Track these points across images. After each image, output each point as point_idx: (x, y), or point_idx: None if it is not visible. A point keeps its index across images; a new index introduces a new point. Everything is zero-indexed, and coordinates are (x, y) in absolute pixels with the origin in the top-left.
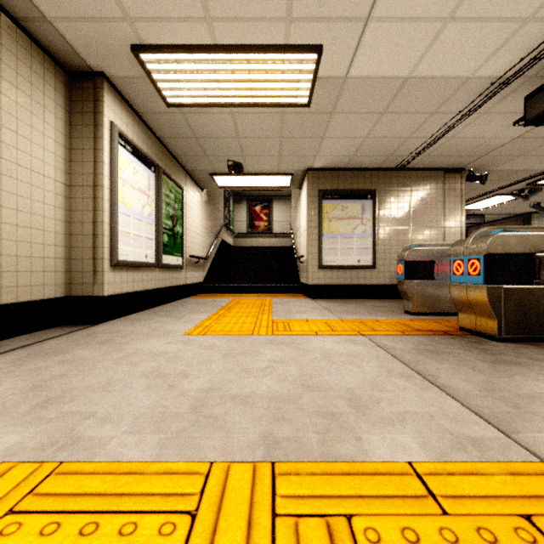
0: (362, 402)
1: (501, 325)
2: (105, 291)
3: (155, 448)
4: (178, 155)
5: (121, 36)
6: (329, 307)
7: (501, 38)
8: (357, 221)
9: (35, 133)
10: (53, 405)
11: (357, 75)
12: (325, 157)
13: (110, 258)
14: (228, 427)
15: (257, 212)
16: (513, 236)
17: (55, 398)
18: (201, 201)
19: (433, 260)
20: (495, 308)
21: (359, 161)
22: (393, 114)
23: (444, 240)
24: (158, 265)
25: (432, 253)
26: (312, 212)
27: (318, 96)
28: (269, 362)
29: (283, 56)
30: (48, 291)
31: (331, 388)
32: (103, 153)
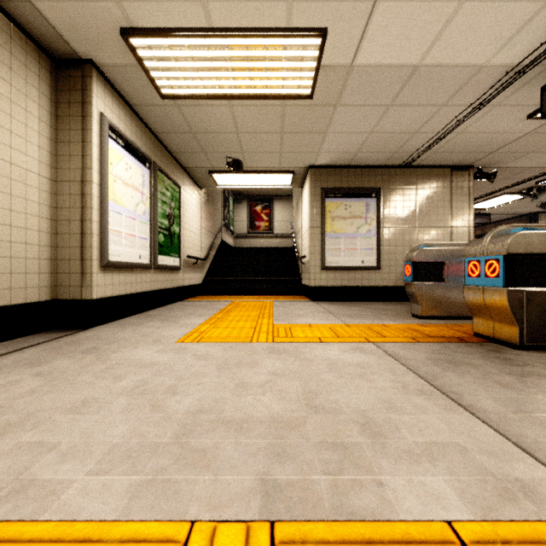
0: (378, 429)
1: (523, 331)
2: (94, 294)
3: (124, 498)
4: (174, 151)
5: (108, 18)
6: (332, 310)
7: (520, 20)
8: (361, 220)
9: (15, 124)
10: (12, 433)
11: (363, 63)
12: (328, 154)
13: (99, 259)
14: (217, 466)
15: (257, 212)
16: (536, 235)
17: (16, 423)
18: (200, 200)
19: (442, 261)
20: (517, 313)
21: (364, 157)
22: (400, 106)
23: (452, 241)
24: (153, 266)
25: (442, 254)
26: (314, 211)
27: (321, 87)
28: (269, 375)
29: (284, 41)
30: (31, 294)
31: (341, 410)
32: (91, 146)
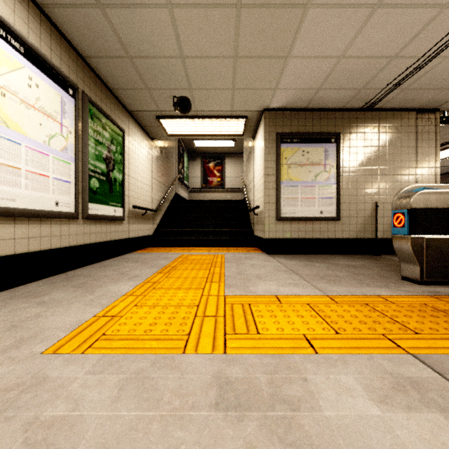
0: None
1: None
2: None
3: None
4: (114, 87)
5: None
6: (294, 267)
7: None
8: (319, 167)
9: None
10: None
11: None
12: (285, 91)
13: None
14: None
15: (210, 168)
16: None
17: None
18: (151, 150)
19: None
20: None
21: (324, 97)
22: (389, 8)
23: None
24: (82, 216)
25: (448, 198)
26: (269, 158)
27: None
28: None
29: None
30: None
31: None
32: None
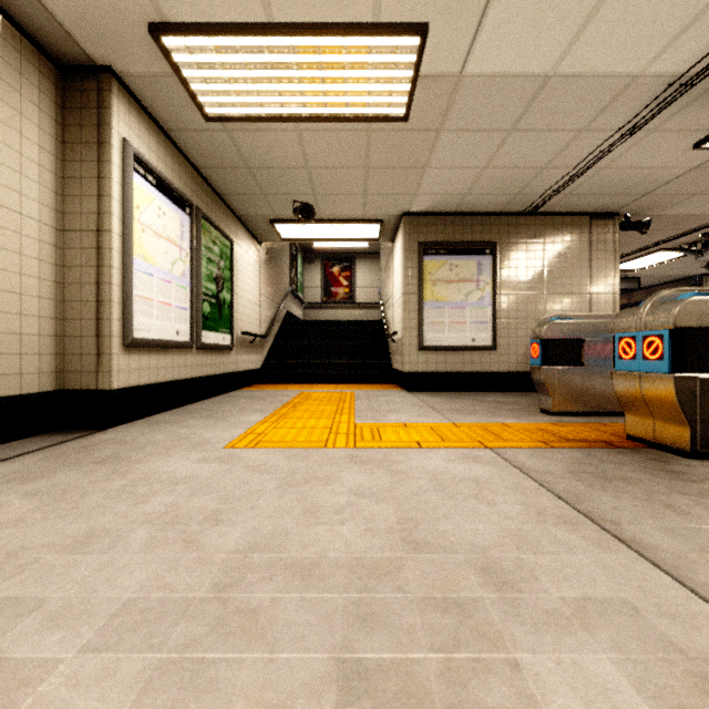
0: (507, 576)
1: (696, 434)
2: (115, 383)
3: (132, 690)
4: (224, 193)
5: (132, 9)
6: (434, 403)
7: (690, 12)
8: (471, 285)
9: (6, 152)
10: None
11: (477, 71)
12: (427, 197)
13: (121, 335)
14: (274, 636)
15: (334, 274)
16: None
17: None
18: (259, 258)
19: (581, 338)
20: (688, 408)
21: (475, 201)
22: (525, 132)
23: (591, 312)
24: (196, 345)
25: (580, 328)
26: (409, 273)
27: (420, 104)
28: (350, 495)
29: (370, 41)
30: (29, 382)
31: (452, 547)
32: (111, 183)
